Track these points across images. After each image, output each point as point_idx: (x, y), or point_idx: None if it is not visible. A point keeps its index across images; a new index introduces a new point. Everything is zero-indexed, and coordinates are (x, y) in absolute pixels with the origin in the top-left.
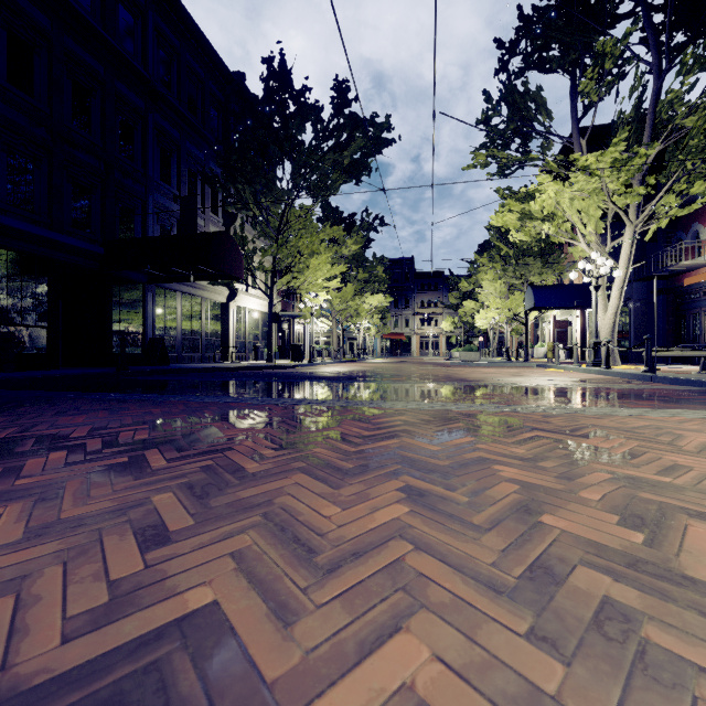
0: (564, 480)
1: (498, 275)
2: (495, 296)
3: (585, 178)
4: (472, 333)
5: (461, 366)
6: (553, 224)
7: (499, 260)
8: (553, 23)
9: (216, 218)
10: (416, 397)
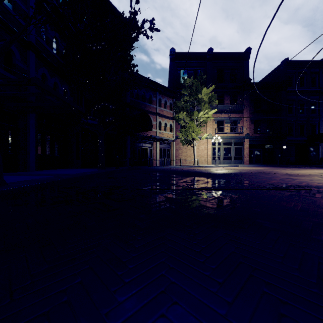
0: None
1: None
2: None
3: None
4: None
5: None
6: None
7: None
8: None
9: None
10: None
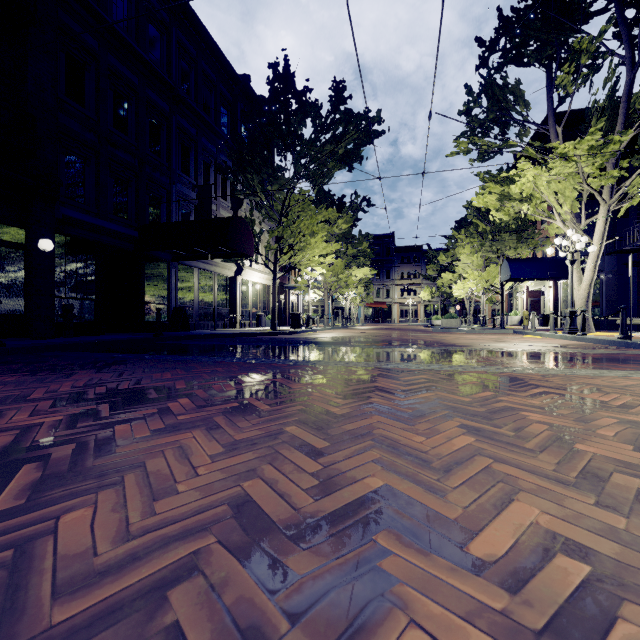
0: (581, 423)
1: (474, 249)
2: (472, 268)
3: (562, 163)
4: (448, 302)
5: (444, 333)
6: (531, 205)
7: (476, 236)
8: (532, 24)
9: (226, 203)
10: (422, 360)
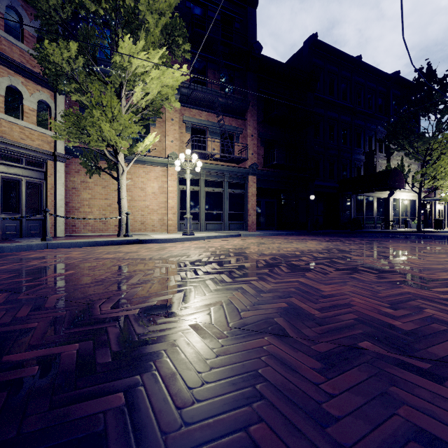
0: None
1: None
2: None
3: None
4: None
5: None
6: None
7: None
8: None
9: (381, 155)
10: None
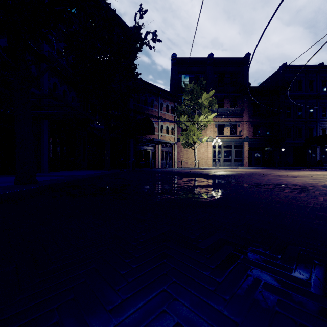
0: None
1: None
2: None
3: None
4: None
5: None
6: None
7: None
8: None
9: None
10: None
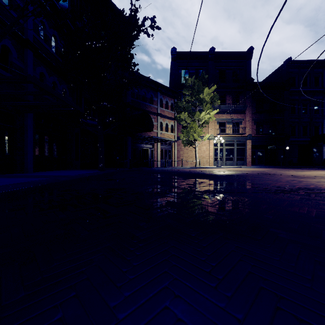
0: None
1: None
2: None
3: None
4: None
5: None
6: None
7: None
8: None
9: None
10: None
